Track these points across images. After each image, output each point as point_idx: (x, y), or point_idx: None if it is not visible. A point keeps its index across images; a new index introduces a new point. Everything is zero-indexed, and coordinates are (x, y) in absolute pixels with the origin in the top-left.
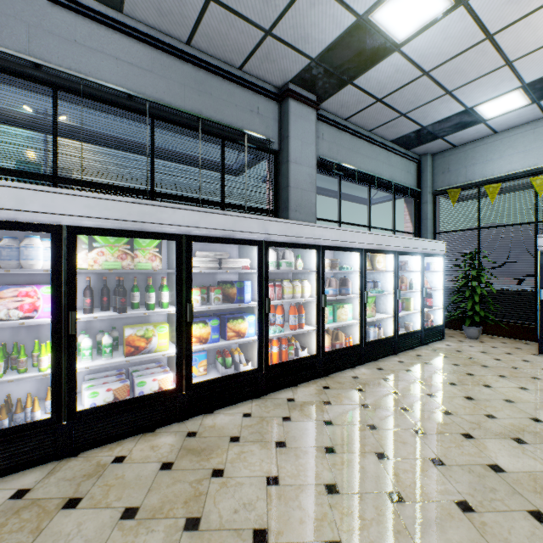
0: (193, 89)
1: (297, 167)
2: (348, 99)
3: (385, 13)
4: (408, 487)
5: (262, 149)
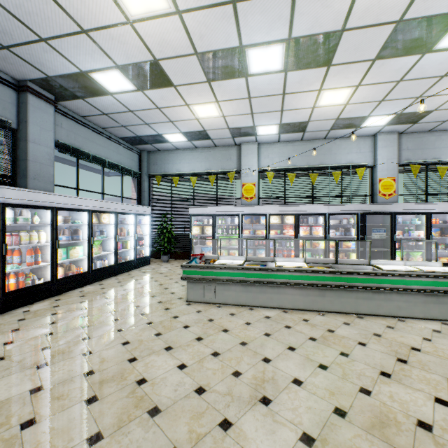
0: None
1: (36, 146)
2: (82, 106)
3: (99, 77)
4: (93, 322)
5: None
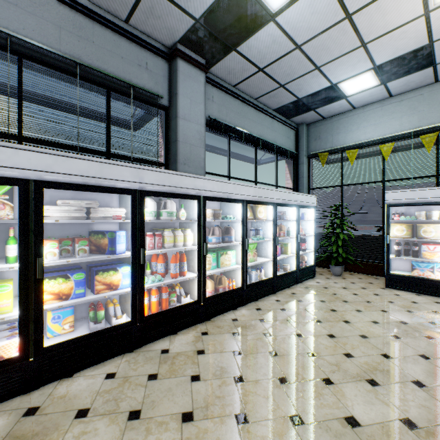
0: (70, 33)
1: (186, 123)
2: (234, 66)
3: None
4: None
5: (152, 104)
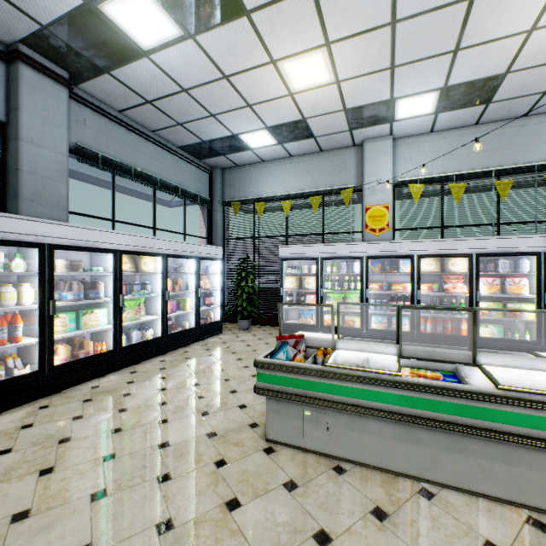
0: None
1: (35, 149)
2: (113, 90)
3: (117, 12)
4: (49, 497)
5: None
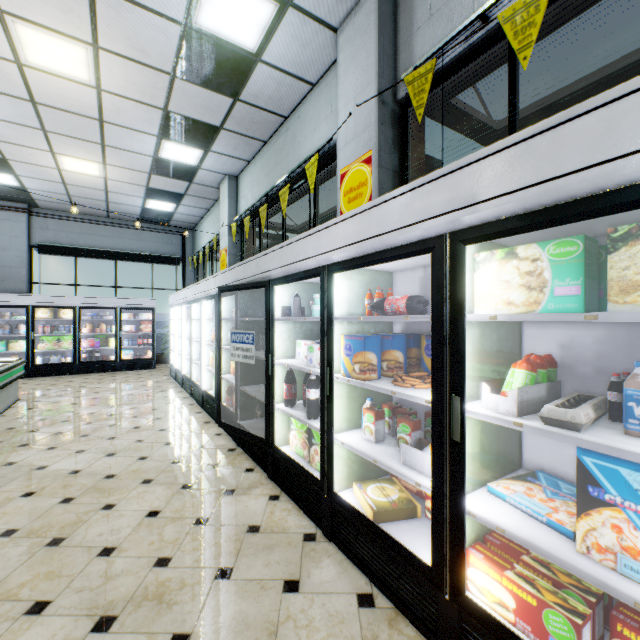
0: None
1: (5, 253)
2: (52, 205)
3: None
4: None
5: None
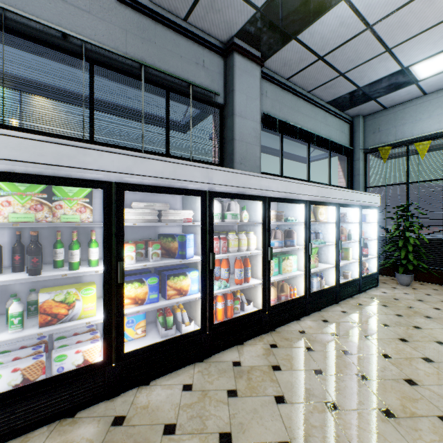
0: (135, 35)
1: (242, 121)
2: (291, 57)
3: None
4: None
5: (208, 103)
